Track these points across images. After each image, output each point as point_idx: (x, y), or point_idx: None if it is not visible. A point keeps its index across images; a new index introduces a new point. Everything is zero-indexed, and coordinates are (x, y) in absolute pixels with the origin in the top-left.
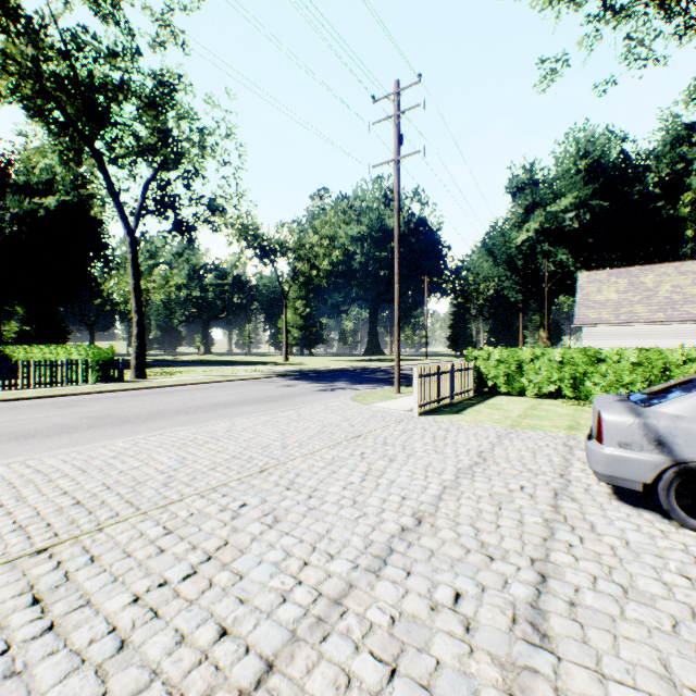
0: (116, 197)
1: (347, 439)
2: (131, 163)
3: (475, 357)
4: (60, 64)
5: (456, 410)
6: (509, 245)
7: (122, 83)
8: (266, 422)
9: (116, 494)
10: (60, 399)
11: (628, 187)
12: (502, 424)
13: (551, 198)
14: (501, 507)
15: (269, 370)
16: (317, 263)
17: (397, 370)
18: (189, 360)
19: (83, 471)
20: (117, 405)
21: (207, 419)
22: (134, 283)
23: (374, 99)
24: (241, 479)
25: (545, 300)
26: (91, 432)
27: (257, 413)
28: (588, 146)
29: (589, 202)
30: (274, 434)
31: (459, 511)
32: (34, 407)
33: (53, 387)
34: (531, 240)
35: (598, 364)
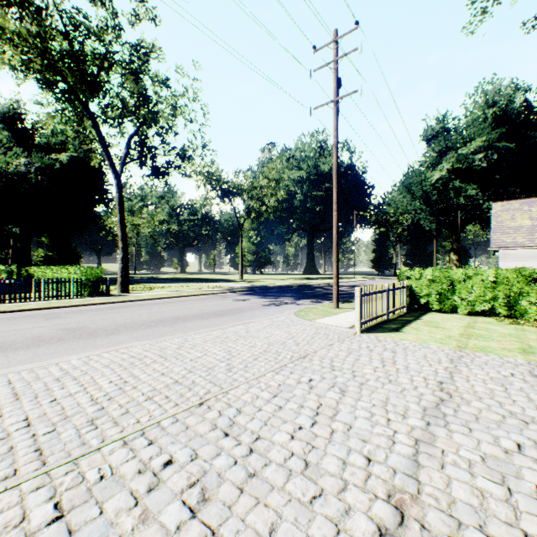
0: (106, 148)
1: (293, 361)
2: (119, 123)
3: (407, 276)
4: (63, 44)
5: (395, 327)
6: (424, 183)
7: (106, 51)
8: (216, 338)
9: (31, 435)
10: (53, 311)
11: (530, 131)
12: (449, 345)
13: (462, 142)
14: (510, 488)
15: (227, 286)
16: (265, 201)
17: (336, 288)
18: (168, 278)
19: (15, 398)
20: (95, 317)
21: (163, 333)
22: (120, 216)
23: (315, 49)
24: (176, 414)
25: (458, 228)
26: (57, 345)
27: (209, 328)
28: (496, 96)
29: (497, 144)
30: (221, 353)
31: (452, 494)
32: (28, 318)
33: (54, 300)
34: (443, 179)
35: (535, 284)
